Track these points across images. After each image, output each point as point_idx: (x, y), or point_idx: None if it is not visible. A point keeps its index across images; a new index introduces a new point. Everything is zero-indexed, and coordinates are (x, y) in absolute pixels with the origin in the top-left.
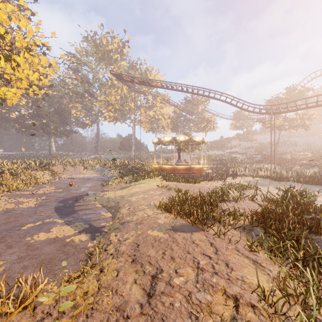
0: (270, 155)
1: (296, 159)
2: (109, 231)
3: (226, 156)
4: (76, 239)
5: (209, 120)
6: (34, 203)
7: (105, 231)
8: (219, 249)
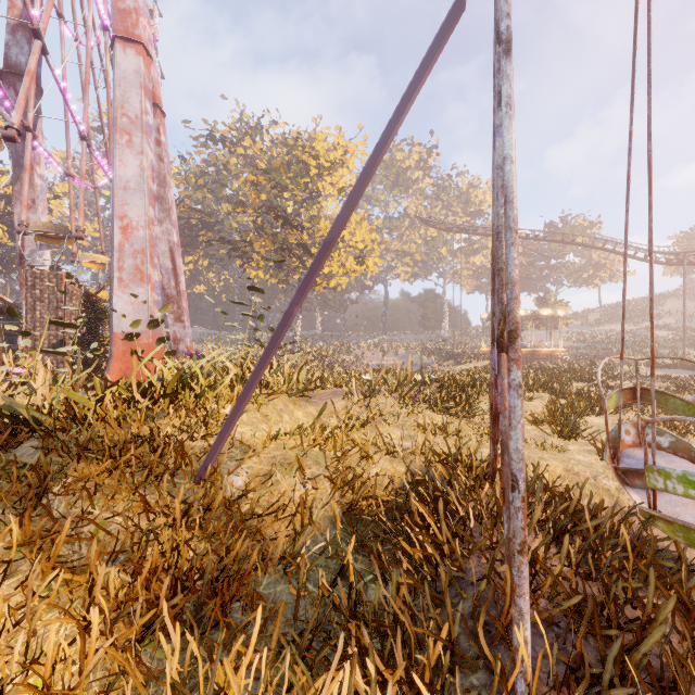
0: None
1: None
2: None
3: (635, 334)
4: None
5: (600, 264)
6: None
7: None
8: None
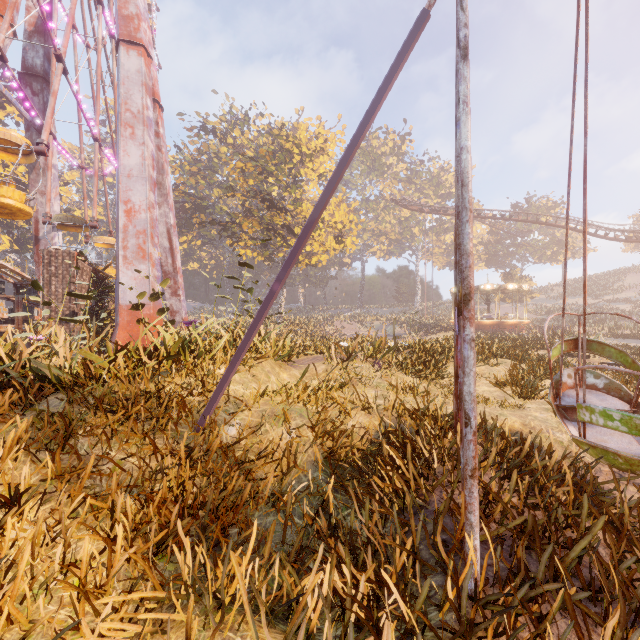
0: None
1: None
2: None
3: (596, 307)
4: None
5: (563, 242)
6: None
7: None
8: None
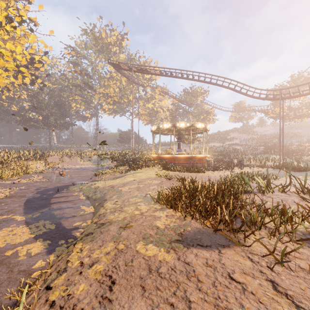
0: (273, 146)
1: (302, 150)
2: (79, 238)
3: (226, 147)
4: (23, 252)
5: (208, 112)
6: (6, 193)
7: (75, 236)
8: (304, 306)
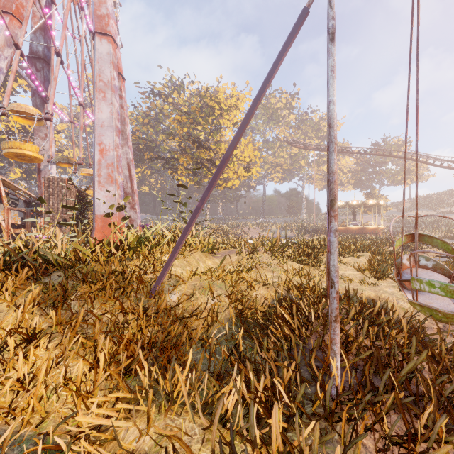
0: None
1: None
2: None
3: (434, 217)
4: None
5: (410, 170)
6: None
7: None
8: None
